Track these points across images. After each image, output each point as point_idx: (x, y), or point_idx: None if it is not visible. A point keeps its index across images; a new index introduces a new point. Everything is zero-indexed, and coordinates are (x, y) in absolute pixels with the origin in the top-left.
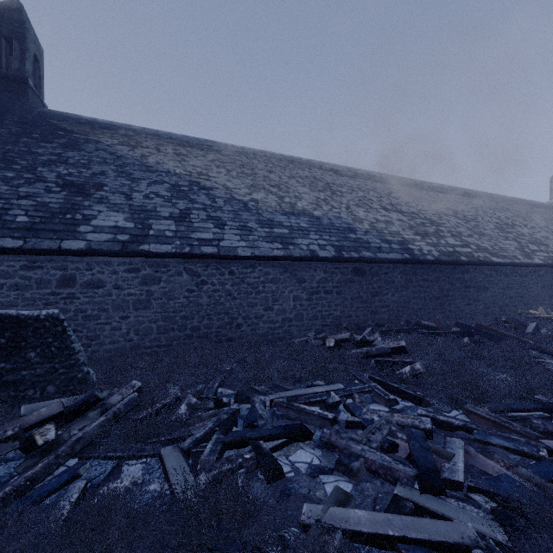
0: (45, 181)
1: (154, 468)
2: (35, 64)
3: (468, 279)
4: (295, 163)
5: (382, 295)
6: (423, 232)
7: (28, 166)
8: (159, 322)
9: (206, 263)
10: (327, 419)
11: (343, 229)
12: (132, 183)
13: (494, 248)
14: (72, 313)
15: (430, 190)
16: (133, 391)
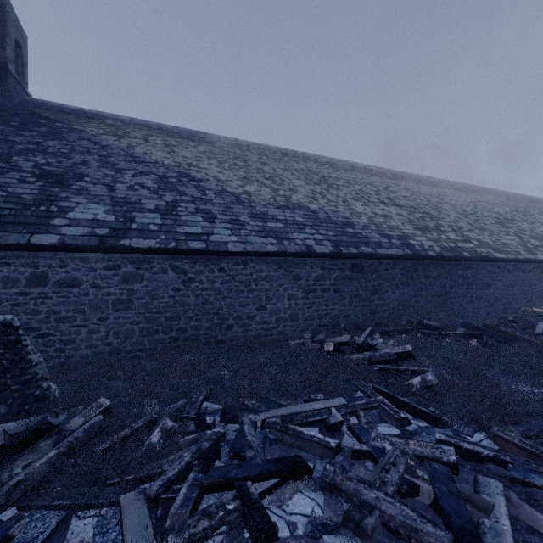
0: (19, 170)
1: (110, 525)
2: (18, 50)
3: (471, 276)
4: (290, 156)
5: (382, 292)
6: (423, 226)
7: (3, 154)
8: (142, 324)
9: (194, 260)
10: (329, 448)
11: (340, 223)
12: (116, 174)
13: (496, 243)
14: (43, 314)
15: (428, 184)
16: (99, 412)
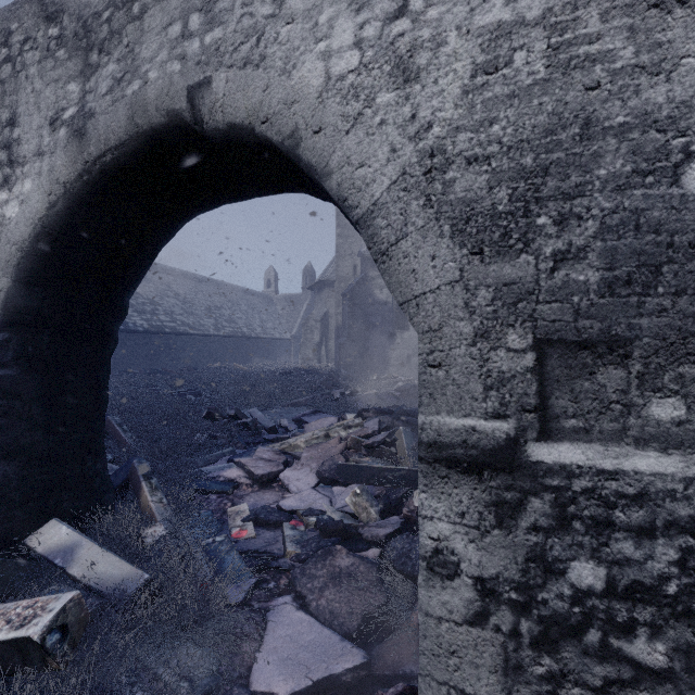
0: None
1: None
2: None
3: (172, 344)
4: None
5: None
6: (142, 310)
7: None
8: None
9: None
10: None
11: None
12: None
13: (196, 324)
14: None
15: (163, 272)
16: None
